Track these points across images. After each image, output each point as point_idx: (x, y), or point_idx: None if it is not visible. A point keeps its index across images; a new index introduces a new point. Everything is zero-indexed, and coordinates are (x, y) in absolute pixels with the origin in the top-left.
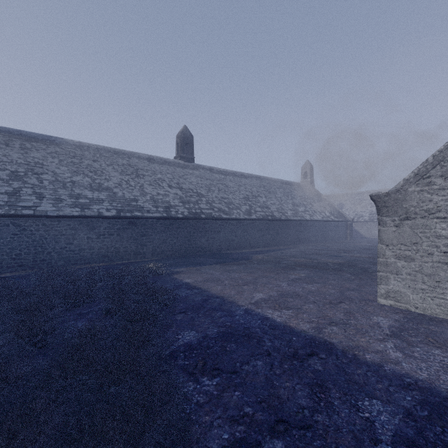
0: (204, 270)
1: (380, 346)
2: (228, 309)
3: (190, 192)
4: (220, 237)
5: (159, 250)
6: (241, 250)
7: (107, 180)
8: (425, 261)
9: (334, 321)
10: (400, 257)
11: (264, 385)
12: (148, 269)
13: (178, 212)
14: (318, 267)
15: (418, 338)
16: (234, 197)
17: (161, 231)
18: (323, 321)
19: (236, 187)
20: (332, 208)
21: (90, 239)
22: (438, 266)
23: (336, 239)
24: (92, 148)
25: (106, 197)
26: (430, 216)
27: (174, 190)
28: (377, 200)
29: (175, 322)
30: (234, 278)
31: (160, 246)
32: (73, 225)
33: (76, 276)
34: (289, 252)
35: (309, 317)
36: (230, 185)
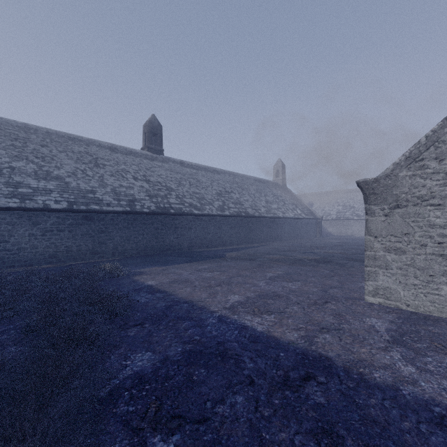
0: (171, 270)
1: (386, 358)
2: (198, 316)
3: (158, 185)
4: (191, 234)
5: (122, 248)
6: (214, 248)
7: (58, 168)
8: (418, 253)
9: (325, 327)
10: (389, 250)
11: (249, 441)
12: (102, 271)
13: (143, 206)
14: (294, 264)
15: (424, 343)
16: (207, 193)
17: (123, 227)
18: (312, 327)
19: (208, 182)
20: (303, 206)
21: (33, 236)
22: (432, 258)
23: (307, 236)
24: (41, 131)
25: (56, 187)
26: (423, 203)
27: (140, 182)
28: (365, 187)
29: (125, 339)
30: (206, 278)
31: (123, 244)
32: (9, 219)
33: (1, 281)
34: (263, 249)
35: (295, 323)
36: (202, 180)
